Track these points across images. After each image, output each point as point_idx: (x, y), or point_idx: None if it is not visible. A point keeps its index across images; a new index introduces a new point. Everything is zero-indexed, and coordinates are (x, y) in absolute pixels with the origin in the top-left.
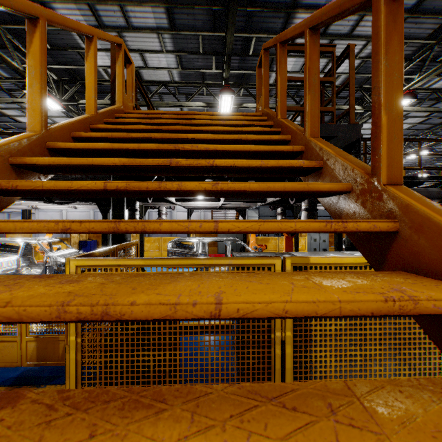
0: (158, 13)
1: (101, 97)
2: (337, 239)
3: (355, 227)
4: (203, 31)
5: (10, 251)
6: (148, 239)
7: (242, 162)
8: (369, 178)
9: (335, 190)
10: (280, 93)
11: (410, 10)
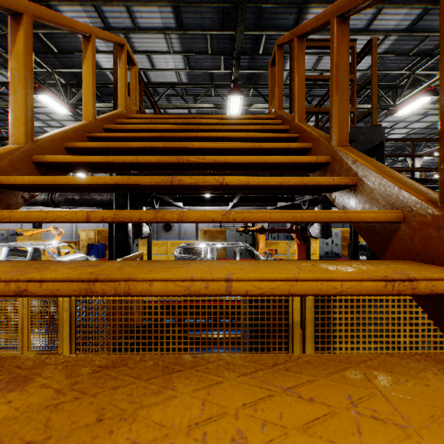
0: (165, 13)
1: (109, 100)
2: (352, 246)
3: (428, 288)
4: (211, 30)
5: (19, 255)
6: (156, 242)
7: (257, 179)
8: (434, 209)
9: (382, 221)
10: (298, 94)
11: (433, 1)
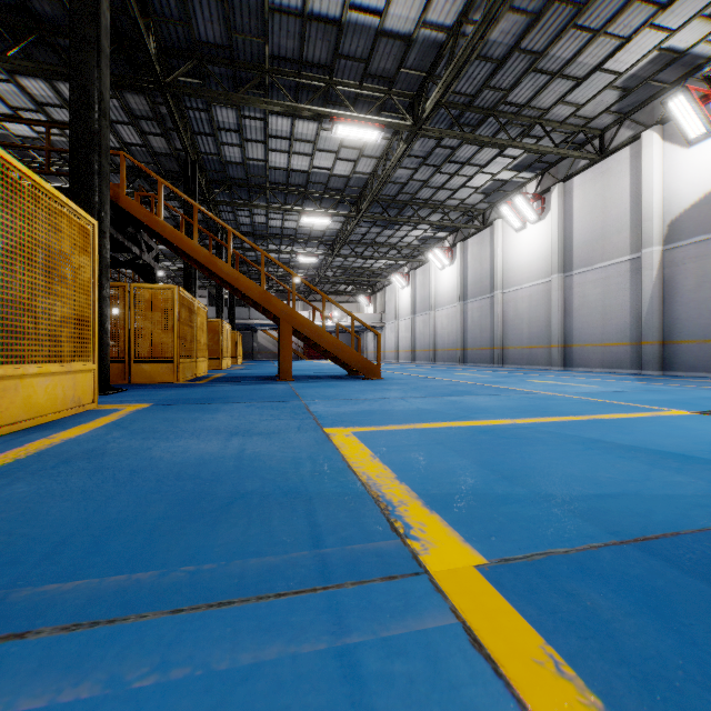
0: None
1: None
2: None
3: None
4: None
5: None
6: None
7: None
8: None
9: None
10: None
11: None
